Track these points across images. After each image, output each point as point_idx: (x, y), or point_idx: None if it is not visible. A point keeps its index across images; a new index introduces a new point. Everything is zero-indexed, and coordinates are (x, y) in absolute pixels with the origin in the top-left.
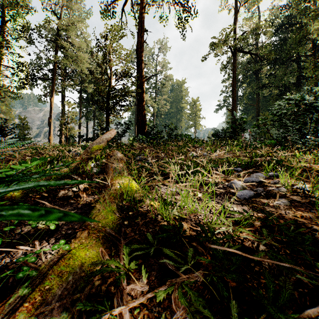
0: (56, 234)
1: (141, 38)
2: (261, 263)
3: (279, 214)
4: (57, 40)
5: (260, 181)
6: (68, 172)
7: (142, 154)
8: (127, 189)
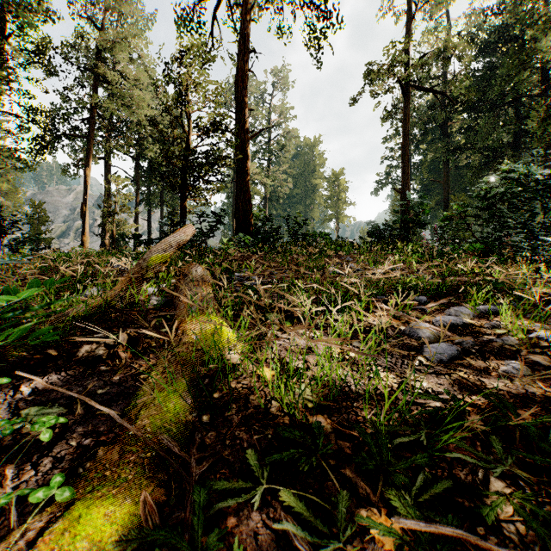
0: (57, 448)
1: (243, 63)
2: (500, 526)
3: (515, 397)
4: (97, 67)
5: (465, 324)
6: (100, 306)
7: (244, 269)
8: (211, 343)
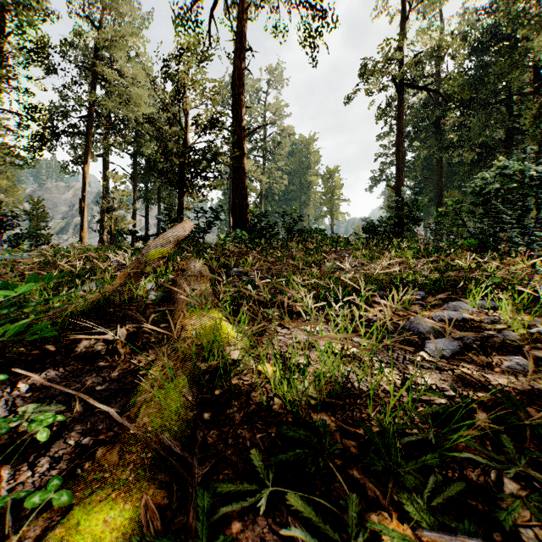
0: (55, 447)
1: (239, 61)
2: (517, 532)
3: (521, 393)
4: (95, 65)
5: (465, 319)
6: (99, 301)
7: (242, 264)
8: (211, 339)
